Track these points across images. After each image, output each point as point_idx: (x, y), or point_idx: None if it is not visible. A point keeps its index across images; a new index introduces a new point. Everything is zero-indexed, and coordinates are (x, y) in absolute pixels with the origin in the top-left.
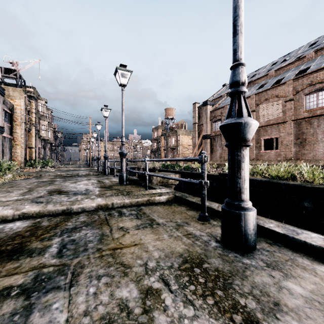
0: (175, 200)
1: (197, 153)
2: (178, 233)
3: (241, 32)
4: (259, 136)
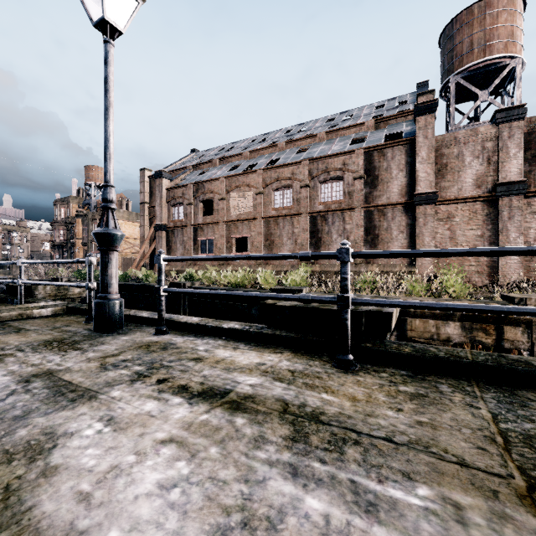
0: (68, 312)
1: (147, 253)
2: (51, 332)
3: (110, 160)
4: (230, 234)
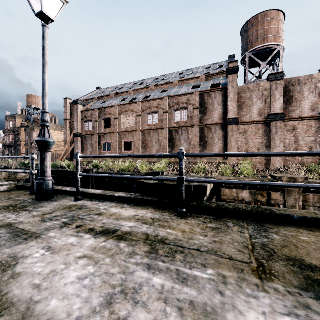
0: (17, 188)
1: (68, 151)
2: (8, 201)
3: (46, 96)
4: (121, 140)
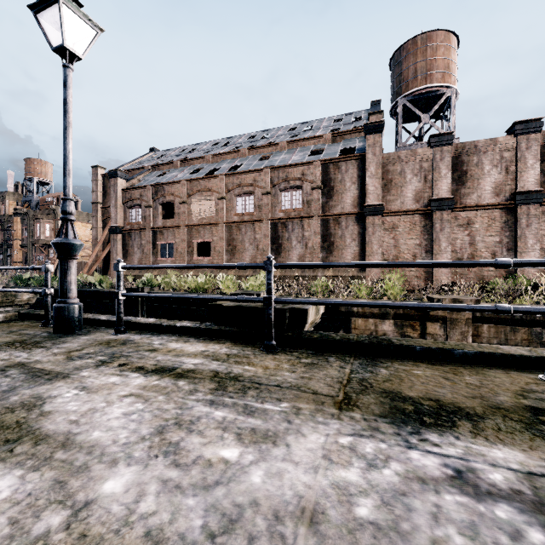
0: (20, 318)
1: (100, 257)
2: (9, 335)
3: (69, 175)
4: (192, 238)
